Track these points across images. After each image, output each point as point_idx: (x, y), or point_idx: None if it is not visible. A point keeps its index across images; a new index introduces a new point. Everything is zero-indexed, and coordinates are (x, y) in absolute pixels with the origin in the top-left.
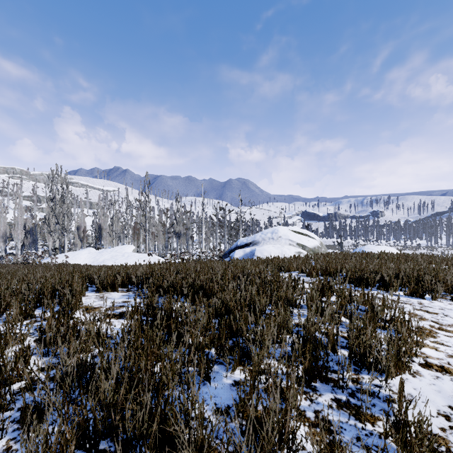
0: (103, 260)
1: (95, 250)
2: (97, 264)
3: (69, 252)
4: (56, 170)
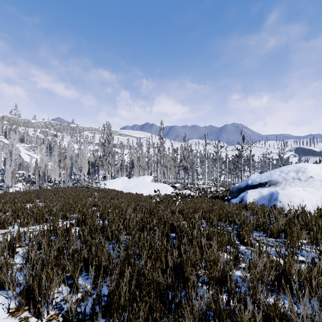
0: (130, 187)
1: (126, 179)
2: (125, 190)
3: (116, 178)
4: (106, 124)
